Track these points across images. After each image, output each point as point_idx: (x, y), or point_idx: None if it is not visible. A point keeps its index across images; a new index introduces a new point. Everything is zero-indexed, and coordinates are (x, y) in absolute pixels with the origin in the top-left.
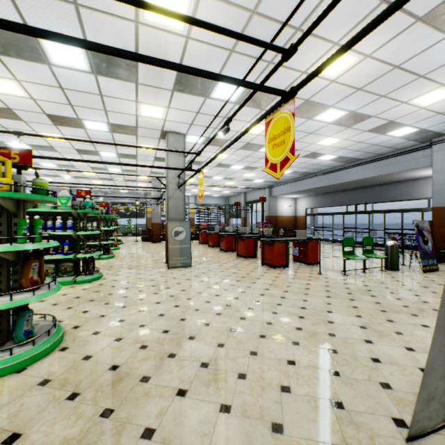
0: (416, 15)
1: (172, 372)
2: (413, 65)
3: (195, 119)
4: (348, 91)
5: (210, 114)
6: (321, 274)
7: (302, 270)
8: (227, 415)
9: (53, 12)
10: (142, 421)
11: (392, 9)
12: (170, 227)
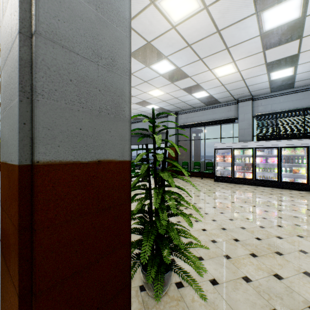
0: None
1: None
2: (139, 75)
3: None
4: None
5: None
6: None
7: None
8: None
9: None
10: None
11: None
12: None
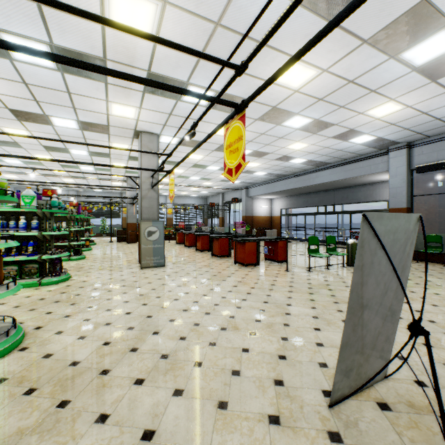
0: (362, 38)
1: (133, 364)
2: (364, 80)
3: (168, 120)
4: (311, 101)
5: (182, 116)
6: (288, 271)
7: (271, 267)
8: (179, 398)
9: (13, 8)
10: (97, 408)
11: (310, 45)
12: (143, 227)
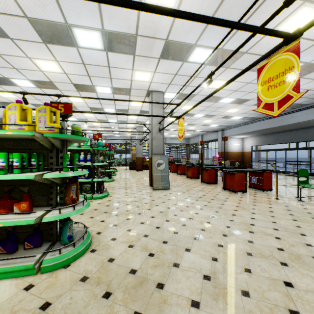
0: None
1: (181, 281)
2: None
3: (172, 79)
4: (308, 44)
5: (185, 75)
6: (278, 199)
7: (259, 195)
8: None
9: (82, 6)
10: None
11: None
12: (153, 160)
